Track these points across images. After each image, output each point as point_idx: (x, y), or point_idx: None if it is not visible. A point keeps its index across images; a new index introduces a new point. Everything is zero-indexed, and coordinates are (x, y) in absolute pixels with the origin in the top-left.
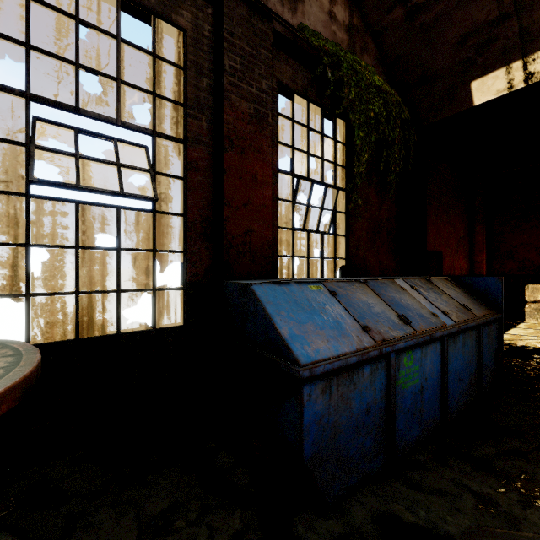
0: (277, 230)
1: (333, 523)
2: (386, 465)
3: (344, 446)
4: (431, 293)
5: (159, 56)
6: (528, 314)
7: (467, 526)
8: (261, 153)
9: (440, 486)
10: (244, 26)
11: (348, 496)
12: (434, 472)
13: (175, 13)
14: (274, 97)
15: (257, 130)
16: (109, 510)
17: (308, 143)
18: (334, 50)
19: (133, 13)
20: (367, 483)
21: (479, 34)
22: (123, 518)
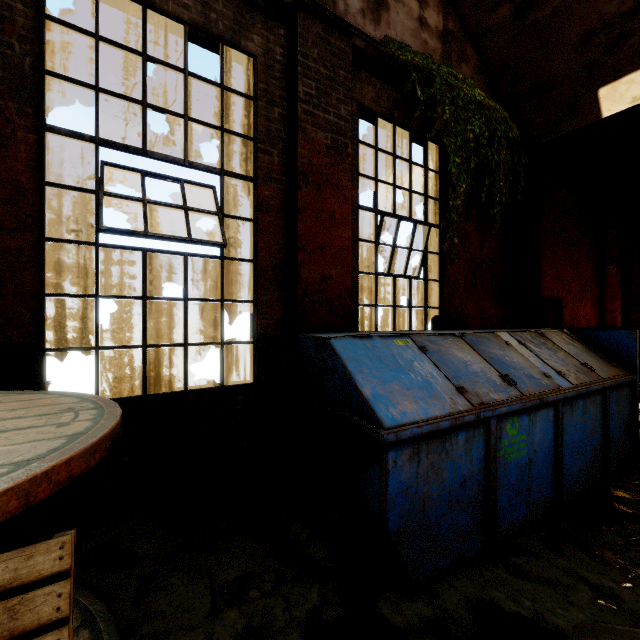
0: (357, 276)
1: (422, 606)
2: (484, 547)
3: (435, 522)
4: (544, 349)
5: (227, 88)
6: None
7: (581, 620)
8: (339, 188)
9: (550, 575)
10: (320, 46)
11: (439, 578)
12: (544, 560)
13: (244, 39)
14: (354, 123)
15: (335, 162)
16: (181, 574)
17: (394, 173)
18: (425, 63)
19: (200, 43)
20: (462, 565)
21: (608, 29)
22: (196, 584)
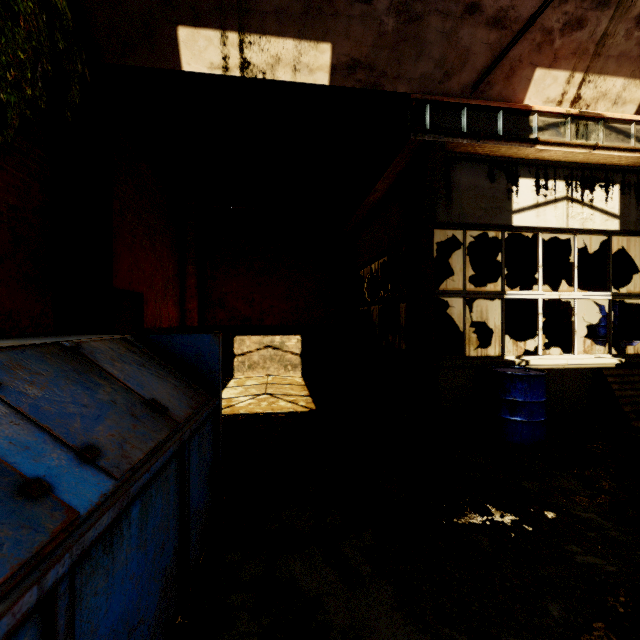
0: None
1: None
2: None
3: None
4: (64, 388)
5: None
6: (237, 368)
7: None
8: None
9: None
10: None
11: None
12: None
13: None
14: None
15: None
16: None
17: None
18: None
19: None
20: None
21: None
22: None
